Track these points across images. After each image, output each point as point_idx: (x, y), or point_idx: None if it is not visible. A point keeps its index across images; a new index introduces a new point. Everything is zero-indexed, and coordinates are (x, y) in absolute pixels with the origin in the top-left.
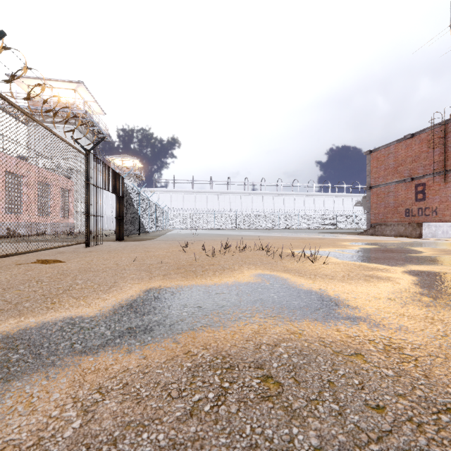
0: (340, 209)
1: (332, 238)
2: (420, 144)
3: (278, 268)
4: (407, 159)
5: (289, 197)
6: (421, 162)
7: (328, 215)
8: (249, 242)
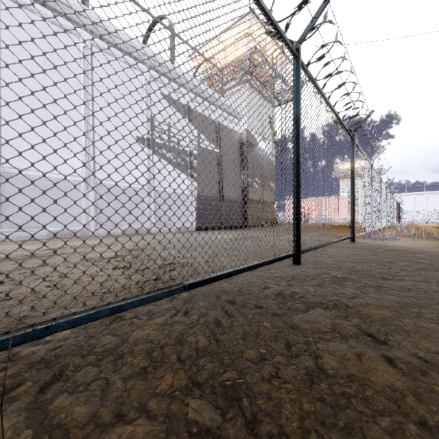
0: None
1: None
2: None
3: None
4: None
5: None
6: None
7: None
8: None
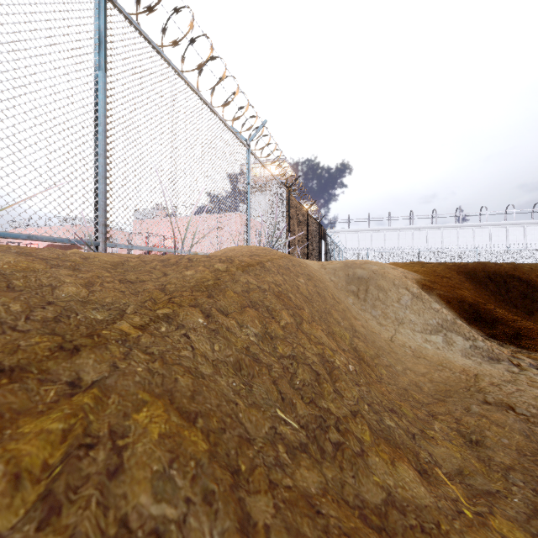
0: None
1: None
2: None
3: None
4: None
5: (499, 228)
6: None
7: None
8: None
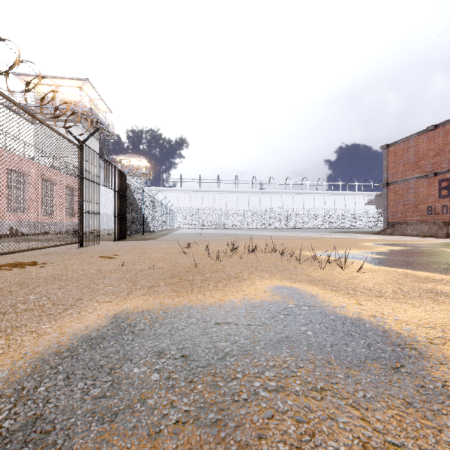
0: (351, 208)
1: (349, 238)
2: (444, 136)
3: (300, 278)
4: (429, 153)
5: (299, 196)
6: (445, 155)
7: (339, 214)
8: (259, 242)
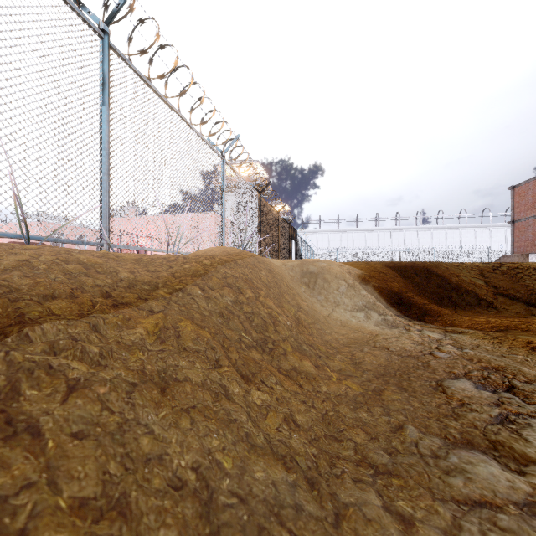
0: None
1: None
2: None
3: None
4: None
5: (454, 231)
6: None
7: (504, 251)
8: None
